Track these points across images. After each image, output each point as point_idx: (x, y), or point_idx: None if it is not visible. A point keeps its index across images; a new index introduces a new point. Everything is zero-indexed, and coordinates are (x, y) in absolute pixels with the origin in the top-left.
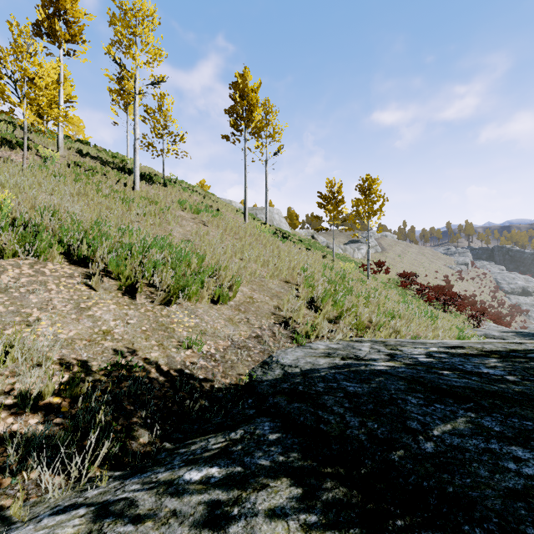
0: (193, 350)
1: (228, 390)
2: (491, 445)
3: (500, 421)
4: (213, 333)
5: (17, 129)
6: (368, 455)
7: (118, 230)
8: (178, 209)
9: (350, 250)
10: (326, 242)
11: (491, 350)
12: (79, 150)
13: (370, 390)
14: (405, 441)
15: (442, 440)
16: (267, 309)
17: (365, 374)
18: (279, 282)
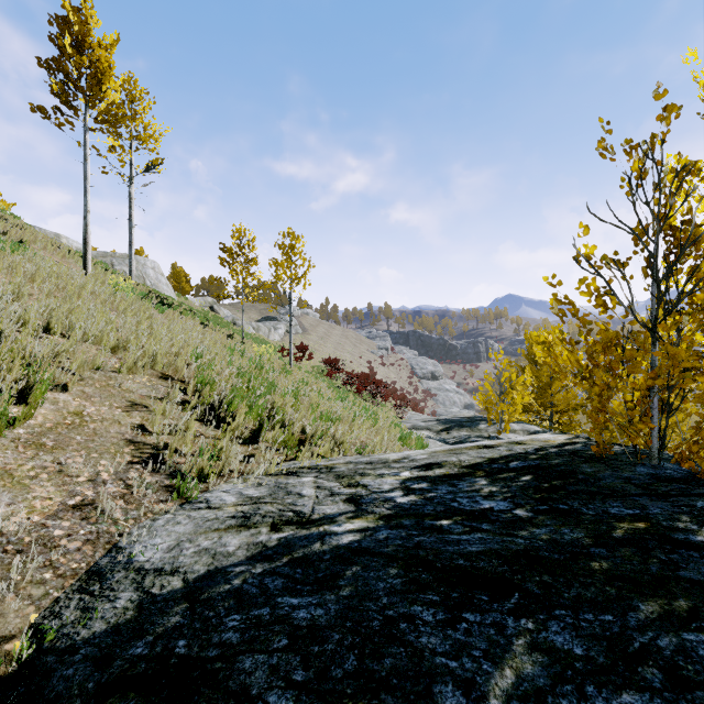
0: None
1: None
2: None
3: (573, 628)
4: None
5: None
6: None
7: None
8: None
9: (264, 330)
10: (232, 317)
11: (471, 463)
12: None
13: (343, 609)
14: None
15: None
16: (116, 434)
17: (325, 562)
18: (147, 378)
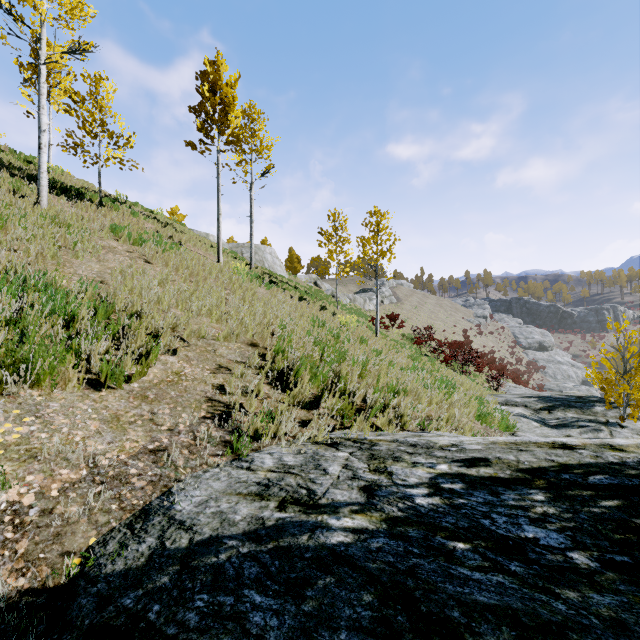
0: None
1: None
2: None
3: None
4: (56, 453)
5: None
6: None
7: None
8: (109, 238)
9: (360, 301)
10: (331, 290)
11: (532, 466)
12: None
13: (296, 628)
14: None
15: None
16: (200, 392)
17: (303, 561)
18: (238, 345)
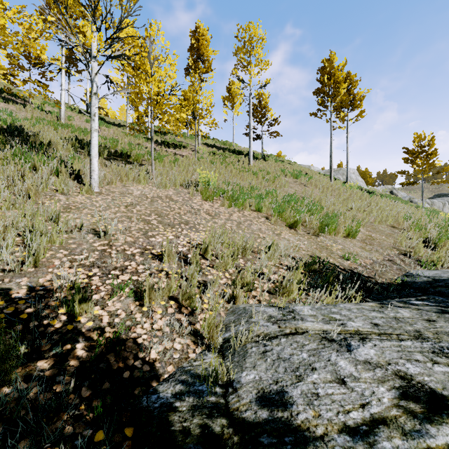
0: (351, 261)
1: (389, 284)
2: None
3: None
4: (356, 254)
5: (174, 136)
6: None
7: (264, 192)
8: (282, 176)
9: (438, 204)
10: (408, 197)
11: None
12: (207, 143)
13: None
14: None
15: None
16: (387, 244)
17: None
18: (386, 227)
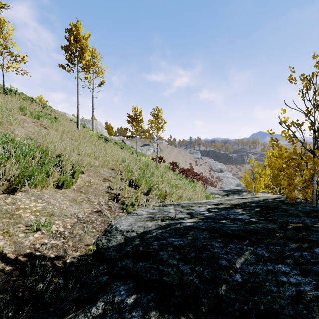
0: (42, 232)
1: (79, 262)
2: (269, 267)
3: (265, 249)
4: (60, 213)
5: None
6: (203, 295)
7: None
8: (20, 114)
9: (144, 150)
10: (131, 144)
11: (235, 204)
12: None
13: (189, 242)
14: (223, 277)
15: (243, 270)
16: (102, 189)
17: (182, 230)
18: (107, 170)
